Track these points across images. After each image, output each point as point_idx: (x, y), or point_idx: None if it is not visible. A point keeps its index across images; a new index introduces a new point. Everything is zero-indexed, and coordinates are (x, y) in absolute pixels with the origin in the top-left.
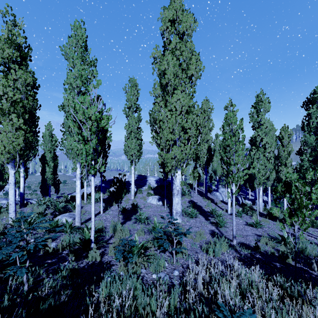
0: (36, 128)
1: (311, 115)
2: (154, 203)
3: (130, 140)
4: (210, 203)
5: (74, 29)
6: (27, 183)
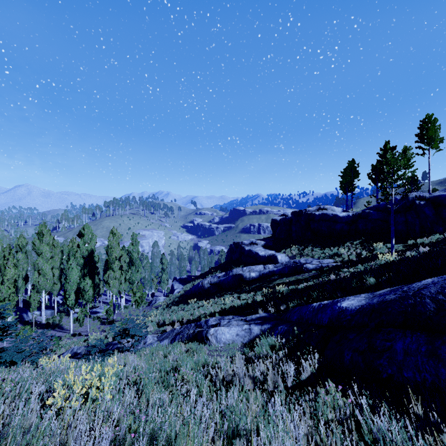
0: None
1: (81, 245)
2: None
3: None
4: None
5: None
6: None
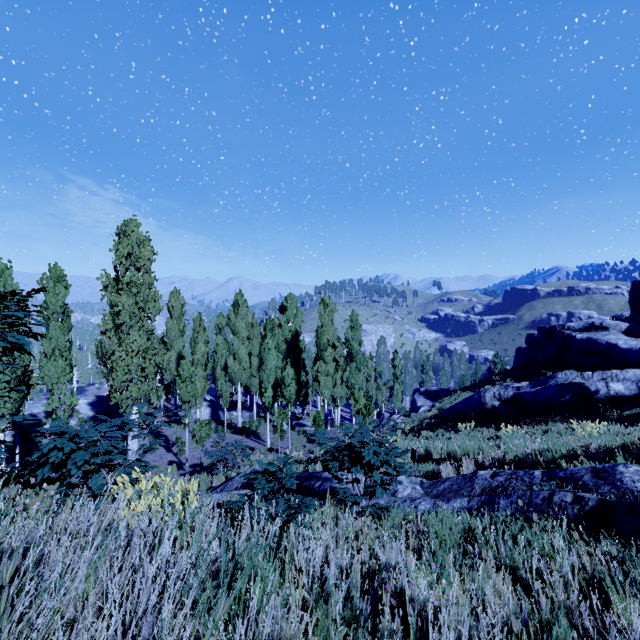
0: None
1: (283, 323)
2: None
3: (54, 360)
4: (178, 430)
5: (4, 279)
6: None
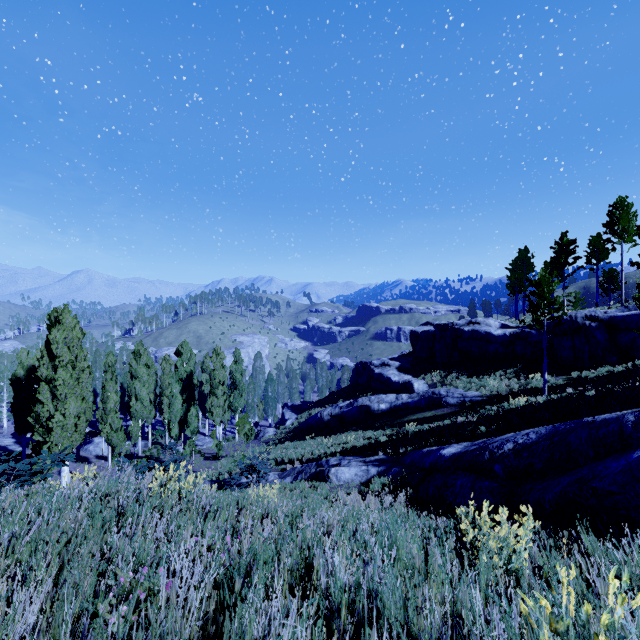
0: None
1: (179, 365)
2: None
3: None
4: None
5: None
6: None
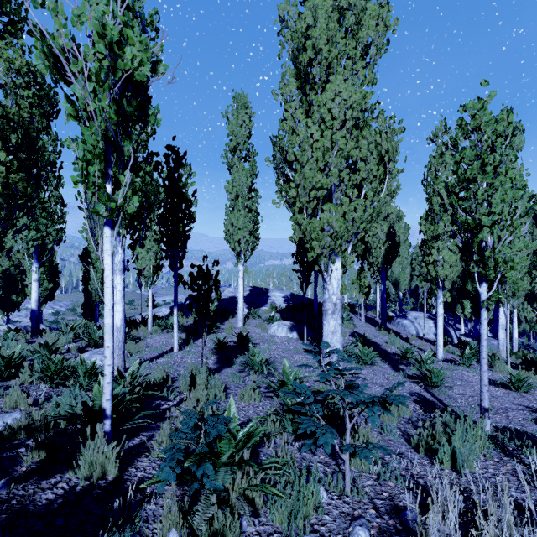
0: (38, 169)
1: None
2: (283, 336)
3: (236, 212)
4: (396, 338)
5: None
6: (72, 304)
